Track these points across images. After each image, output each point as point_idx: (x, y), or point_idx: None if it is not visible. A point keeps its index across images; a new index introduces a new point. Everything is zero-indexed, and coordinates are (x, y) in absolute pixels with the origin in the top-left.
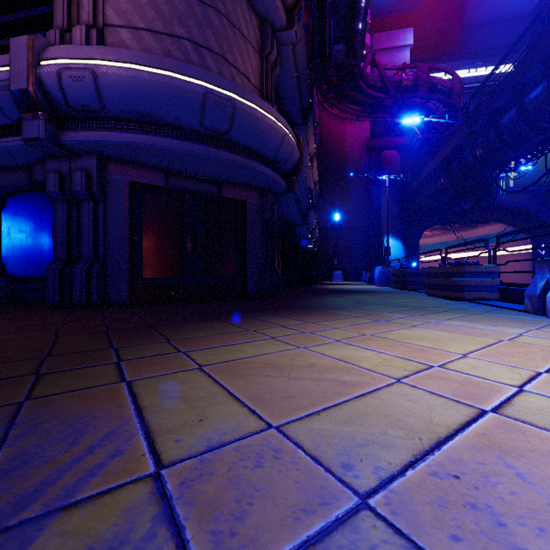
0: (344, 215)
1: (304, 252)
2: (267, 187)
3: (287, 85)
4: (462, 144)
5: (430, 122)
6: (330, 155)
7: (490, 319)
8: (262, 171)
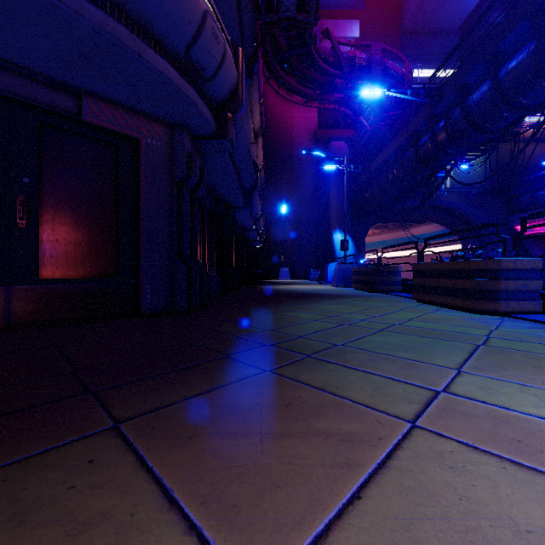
0: (291, 208)
1: (248, 246)
2: (180, 120)
3: (222, 1)
4: (420, 130)
5: (380, 113)
6: (276, 141)
7: None
8: (160, 68)
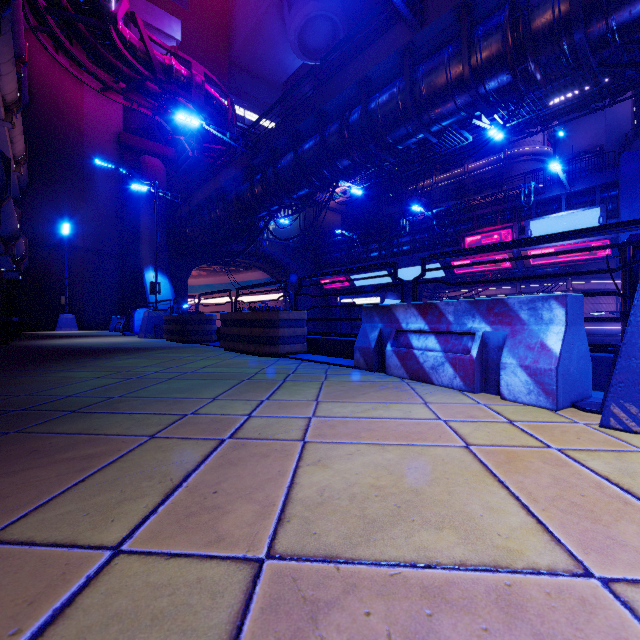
0: (79, 229)
1: None
2: None
3: None
4: (241, 176)
5: (203, 141)
6: (52, 127)
7: (354, 388)
8: None
